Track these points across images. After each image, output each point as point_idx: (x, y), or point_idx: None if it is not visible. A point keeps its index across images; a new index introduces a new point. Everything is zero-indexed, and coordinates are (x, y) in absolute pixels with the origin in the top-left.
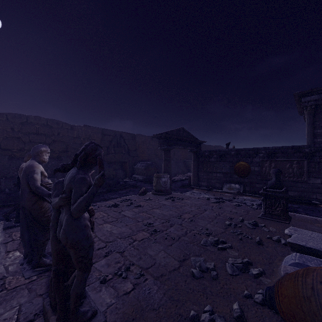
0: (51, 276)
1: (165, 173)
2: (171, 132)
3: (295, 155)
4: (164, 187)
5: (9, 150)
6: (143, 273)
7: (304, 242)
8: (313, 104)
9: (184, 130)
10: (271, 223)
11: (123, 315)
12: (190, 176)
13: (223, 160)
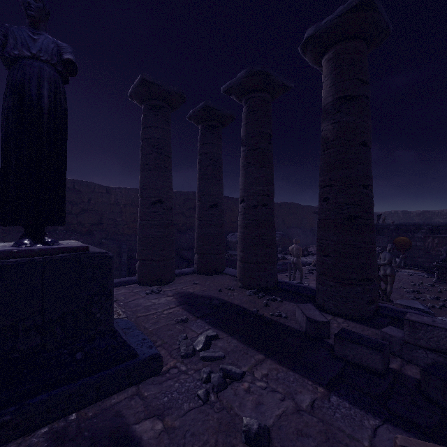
0: None
1: None
2: None
3: None
4: None
5: (177, 225)
6: None
7: None
8: None
9: None
10: (443, 285)
11: None
12: None
13: (380, 234)
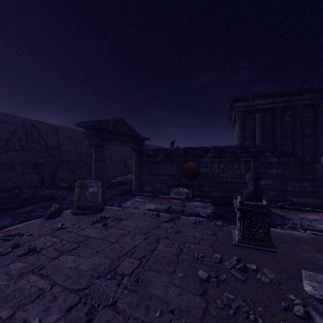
0: None
1: (96, 178)
2: (105, 122)
3: (242, 155)
4: (92, 201)
5: None
6: None
7: None
8: (243, 110)
9: (124, 121)
10: (257, 257)
11: None
12: (131, 180)
13: (170, 161)
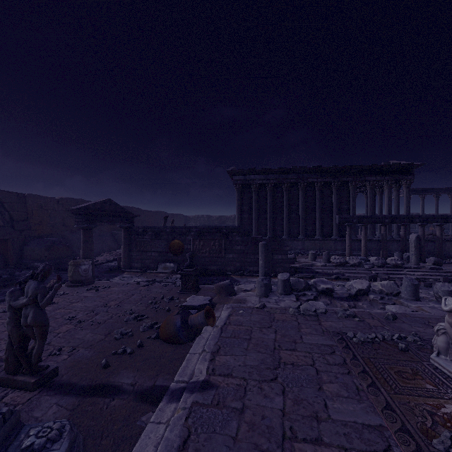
0: (6, 357)
1: (85, 257)
2: (93, 205)
3: (217, 234)
4: (84, 276)
5: None
6: (75, 348)
7: (191, 303)
8: (241, 184)
9: (112, 201)
10: (184, 296)
11: (66, 366)
12: (120, 257)
13: (158, 238)
